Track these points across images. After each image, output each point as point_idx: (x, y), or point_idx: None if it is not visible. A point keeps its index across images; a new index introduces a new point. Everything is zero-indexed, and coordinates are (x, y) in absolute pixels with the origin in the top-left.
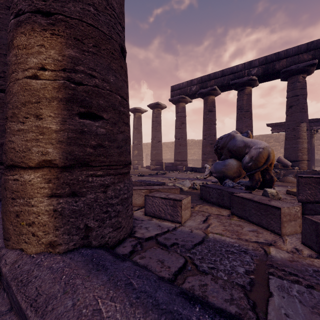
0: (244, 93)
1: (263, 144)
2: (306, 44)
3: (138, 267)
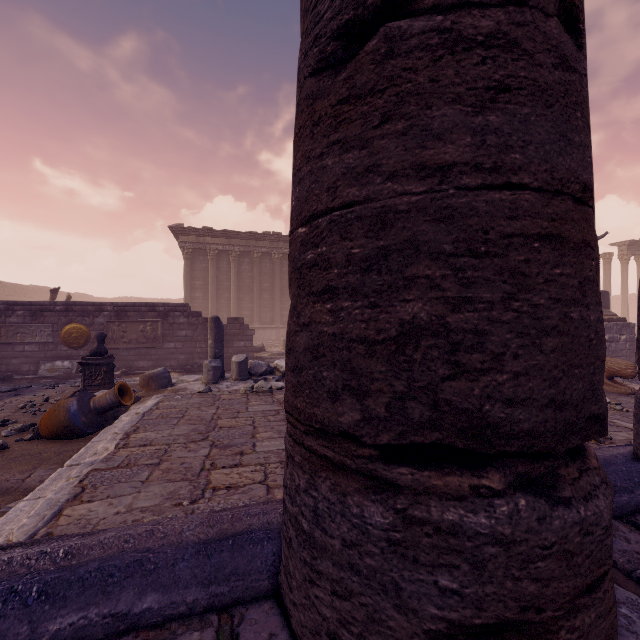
0: None
1: None
2: None
3: (166, 592)
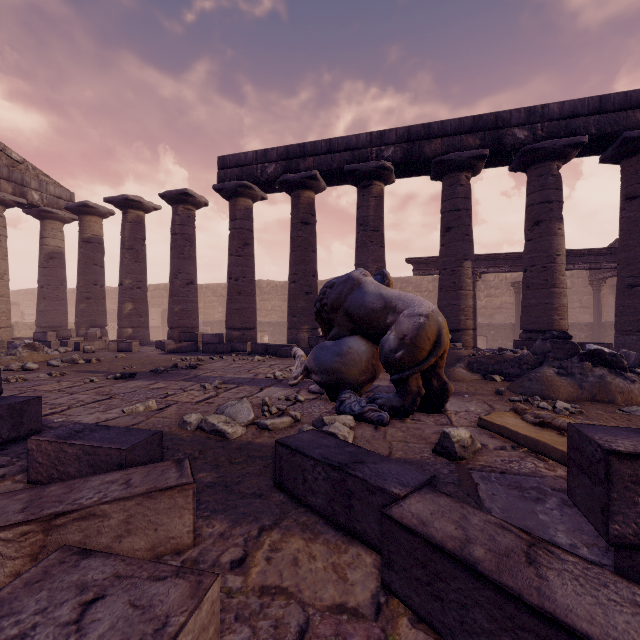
0: (370, 193)
1: (426, 306)
2: (472, 118)
3: None
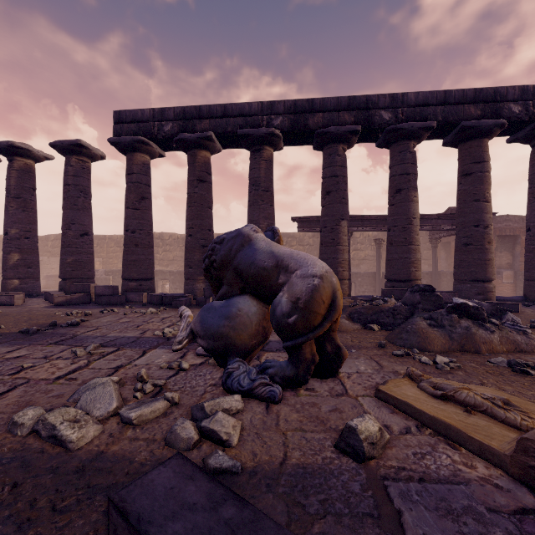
0: (261, 156)
1: (319, 266)
2: (348, 98)
3: None
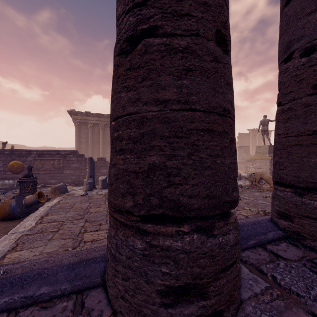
0: None
1: None
2: None
3: (52, 286)
